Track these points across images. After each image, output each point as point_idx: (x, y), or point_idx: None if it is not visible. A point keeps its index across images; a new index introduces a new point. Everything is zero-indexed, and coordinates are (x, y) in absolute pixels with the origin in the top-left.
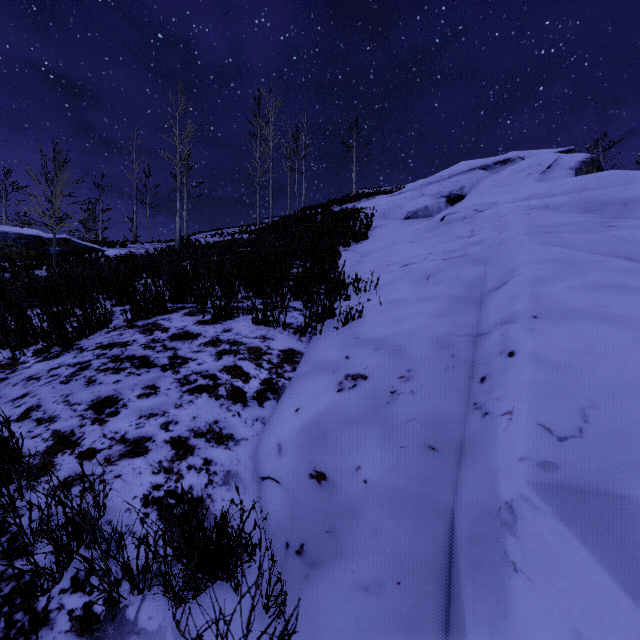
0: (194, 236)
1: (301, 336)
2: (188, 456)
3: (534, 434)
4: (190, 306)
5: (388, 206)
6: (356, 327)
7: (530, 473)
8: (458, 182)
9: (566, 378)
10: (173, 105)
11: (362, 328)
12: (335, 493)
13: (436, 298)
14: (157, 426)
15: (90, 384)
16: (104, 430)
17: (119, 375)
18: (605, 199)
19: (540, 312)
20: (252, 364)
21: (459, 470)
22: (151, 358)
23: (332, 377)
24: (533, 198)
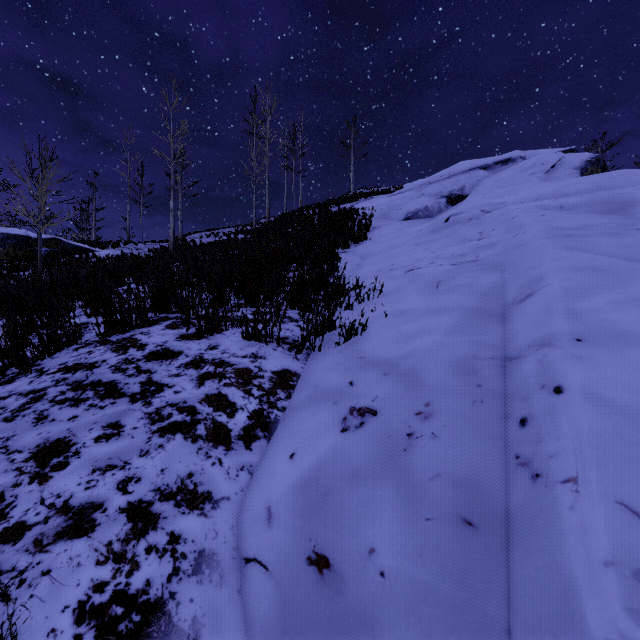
0: (189, 236)
1: (297, 353)
2: (149, 531)
3: (617, 519)
4: (174, 316)
5: (387, 206)
6: (360, 343)
7: (626, 591)
8: (458, 182)
9: (639, 429)
10: (167, 102)
11: (367, 345)
12: (342, 591)
13: (450, 310)
14: (113, 485)
15: (39, 422)
16: (43, 492)
17: (77, 408)
18: (627, 199)
19: (584, 333)
20: (239, 391)
21: (509, 561)
22: (120, 384)
23: (334, 410)
24: (543, 198)
